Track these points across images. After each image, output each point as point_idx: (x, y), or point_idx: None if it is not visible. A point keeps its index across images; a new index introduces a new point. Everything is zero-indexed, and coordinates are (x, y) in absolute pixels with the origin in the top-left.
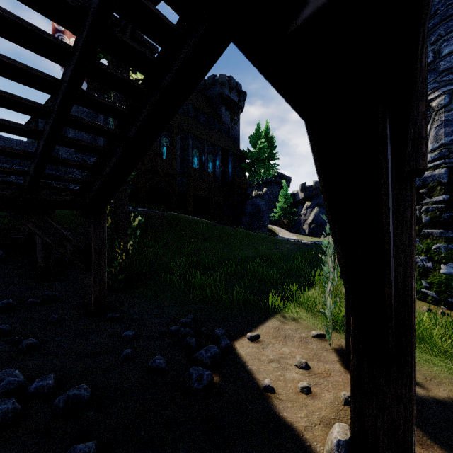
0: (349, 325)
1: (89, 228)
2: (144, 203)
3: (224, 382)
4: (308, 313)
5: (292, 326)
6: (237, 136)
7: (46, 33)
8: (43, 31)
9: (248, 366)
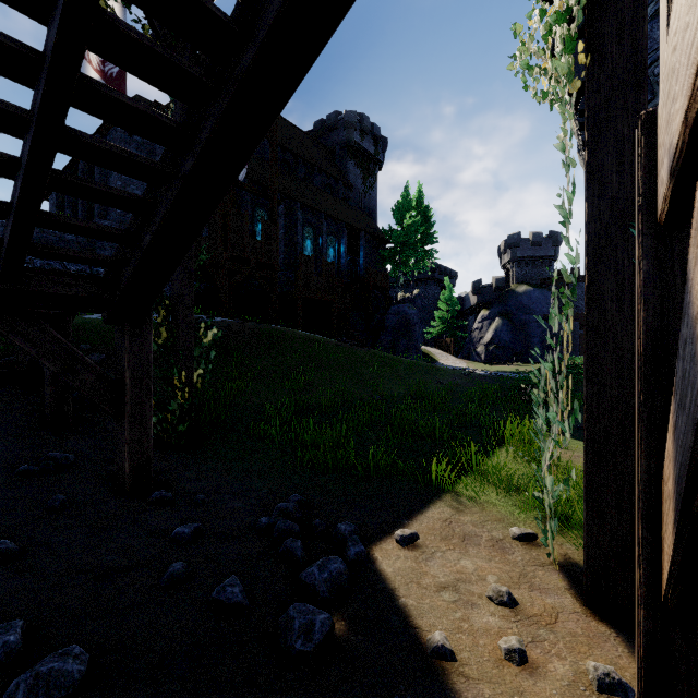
0: (592, 524)
1: (122, 344)
2: (226, 310)
3: (354, 635)
4: (500, 492)
5: (474, 517)
6: (373, 208)
7: None
8: None
9: (399, 598)
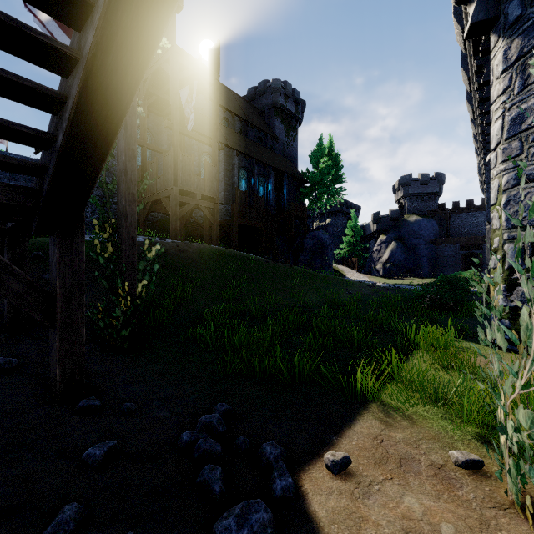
0: None
1: (54, 254)
2: (176, 234)
3: None
4: (426, 402)
5: (406, 434)
6: (294, 156)
7: None
8: None
9: None
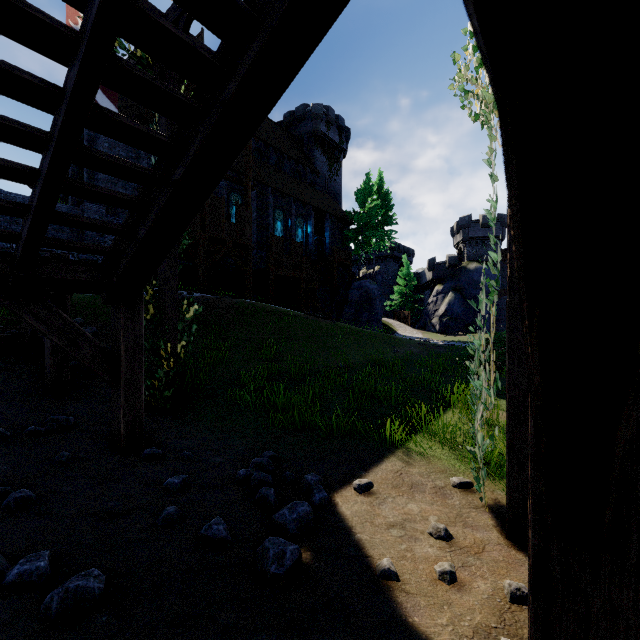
0: (513, 472)
1: (118, 321)
2: (204, 286)
3: (318, 562)
4: (445, 448)
5: (422, 469)
6: (338, 192)
7: (33, 8)
8: (28, 4)
9: (355, 534)
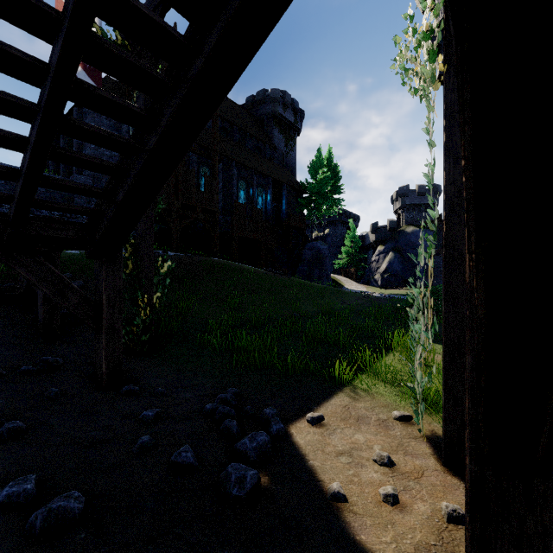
0: (448, 406)
1: (100, 274)
2: (177, 246)
3: (275, 486)
4: (387, 386)
5: (367, 404)
6: (293, 165)
7: None
8: None
9: (308, 461)
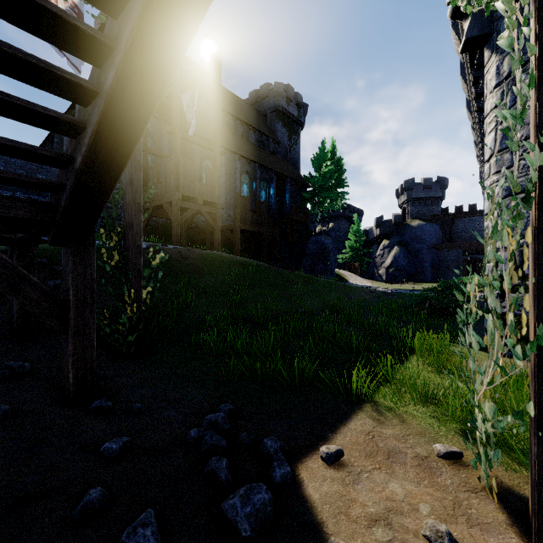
0: None
1: (67, 264)
2: (178, 239)
3: None
4: (417, 402)
5: (396, 430)
6: (296, 159)
7: None
8: None
9: (327, 537)
